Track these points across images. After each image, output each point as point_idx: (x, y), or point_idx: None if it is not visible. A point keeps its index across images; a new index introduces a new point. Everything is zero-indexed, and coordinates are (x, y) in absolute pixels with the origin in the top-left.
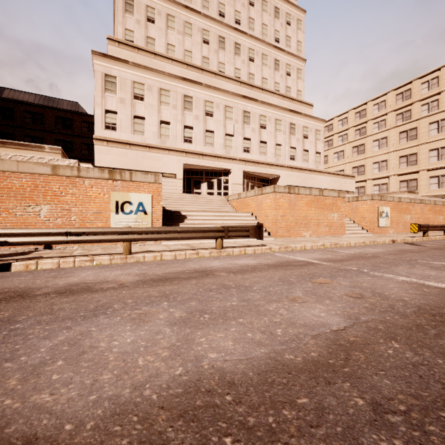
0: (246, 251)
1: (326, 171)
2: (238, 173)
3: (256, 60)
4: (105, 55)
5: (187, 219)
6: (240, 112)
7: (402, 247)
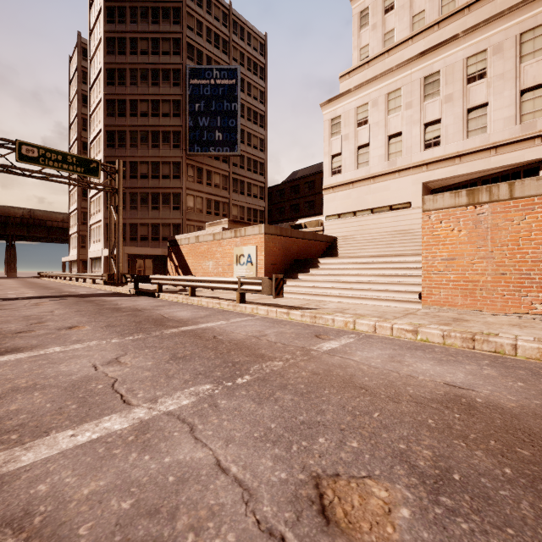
0: (258, 310)
1: None
2: None
3: None
4: (330, 100)
5: (312, 268)
6: None
7: None
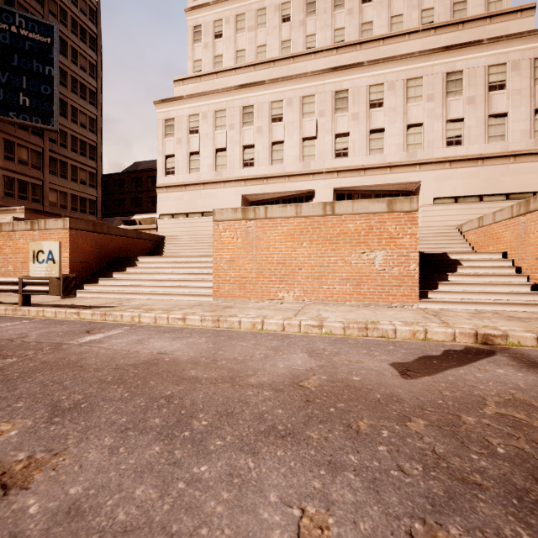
0: (45, 313)
1: None
2: (324, 193)
3: None
4: (164, 100)
5: (129, 267)
6: (329, 96)
7: (301, 356)
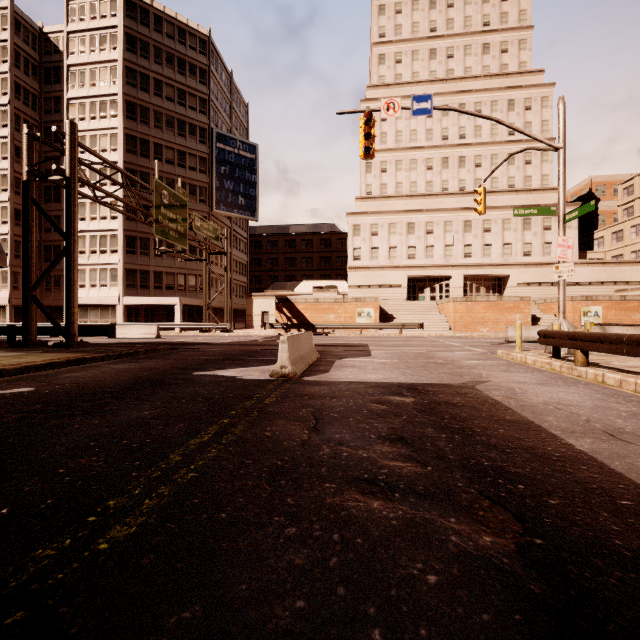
0: (414, 335)
1: (582, 261)
2: (458, 277)
3: (483, 164)
4: (353, 213)
5: (395, 319)
6: (461, 223)
7: None
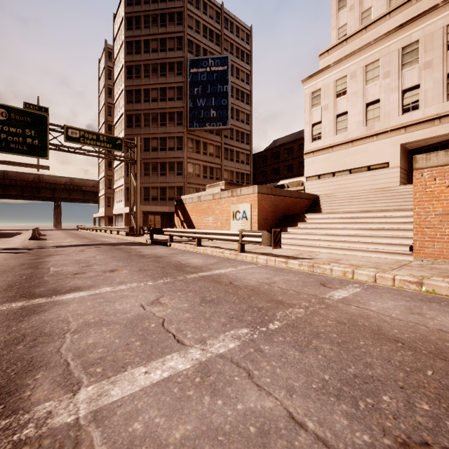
0: (258, 259)
1: None
2: None
3: None
4: (310, 76)
5: (300, 223)
6: None
7: None
